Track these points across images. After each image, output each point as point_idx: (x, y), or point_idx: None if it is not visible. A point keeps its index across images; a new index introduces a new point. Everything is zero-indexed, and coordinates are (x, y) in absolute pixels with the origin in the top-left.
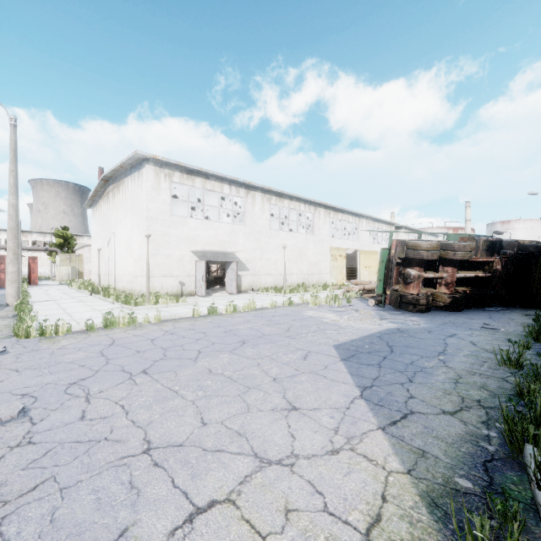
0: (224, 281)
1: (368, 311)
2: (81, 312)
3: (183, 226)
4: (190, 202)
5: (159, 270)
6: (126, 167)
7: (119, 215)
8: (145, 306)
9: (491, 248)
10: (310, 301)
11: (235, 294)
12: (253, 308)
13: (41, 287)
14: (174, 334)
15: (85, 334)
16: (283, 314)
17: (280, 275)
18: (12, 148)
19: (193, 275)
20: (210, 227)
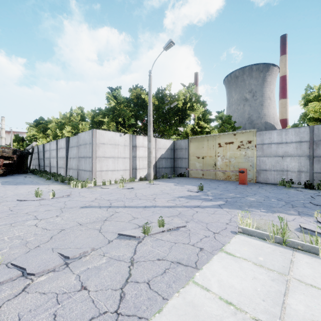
0: None
1: None
2: None
3: None
4: None
5: None
6: None
7: None
8: None
9: (14, 152)
10: None
11: None
12: None
13: None
14: None
15: None
16: None
17: None
18: None
19: None
20: None
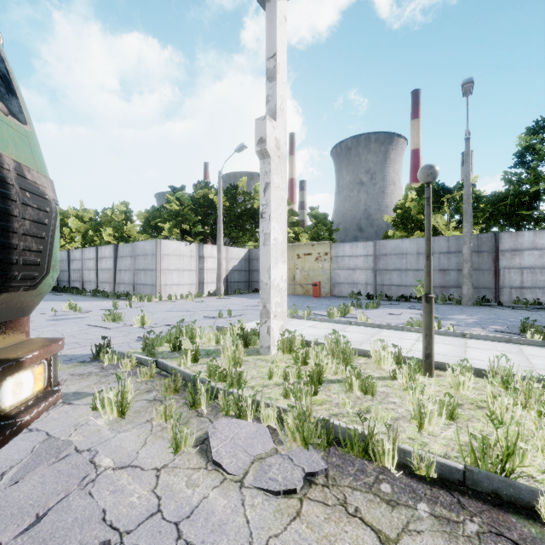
0: None
1: None
2: None
3: None
4: None
5: None
6: None
7: None
8: None
9: None
10: None
11: None
12: None
13: None
14: None
15: None
16: None
17: None
18: None
19: None
20: None
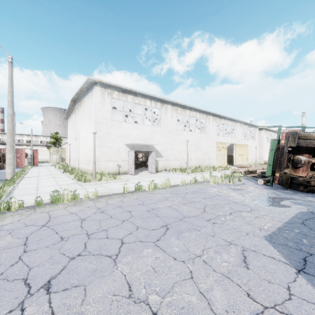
0: (146, 164)
1: (261, 190)
2: (47, 186)
3: (120, 128)
4: (124, 111)
5: (104, 156)
6: (84, 90)
7: (81, 122)
8: (91, 182)
9: None
10: (209, 179)
11: (154, 173)
12: (168, 185)
13: (39, 167)
14: (104, 212)
15: (32, 210)
16: (193, 192)
17: (183, 160)
18: (9, 77)
19: (126, 160)
20: (138, 128)
